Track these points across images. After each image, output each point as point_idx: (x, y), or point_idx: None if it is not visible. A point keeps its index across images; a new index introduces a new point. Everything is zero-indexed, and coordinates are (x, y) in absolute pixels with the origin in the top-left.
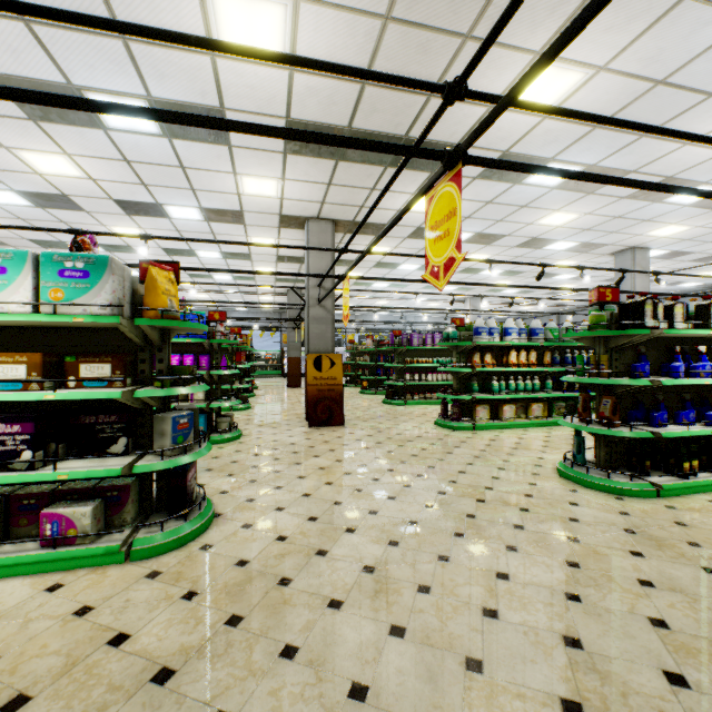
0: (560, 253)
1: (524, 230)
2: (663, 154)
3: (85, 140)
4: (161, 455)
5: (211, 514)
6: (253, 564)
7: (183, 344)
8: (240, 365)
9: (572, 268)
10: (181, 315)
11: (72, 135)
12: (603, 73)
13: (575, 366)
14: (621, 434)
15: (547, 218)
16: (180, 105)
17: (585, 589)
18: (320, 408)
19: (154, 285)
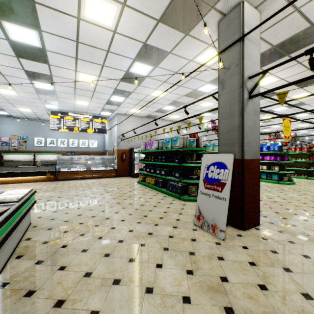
0: None
1: None
2: None
3: None
4: None
5: None
6: None
7: (272, 153)
8: (312, 160)
9: None
10: (271, 144)
11: None
12: None
13: None
14: None
15: None
16: None
17: None
18: None
19: None
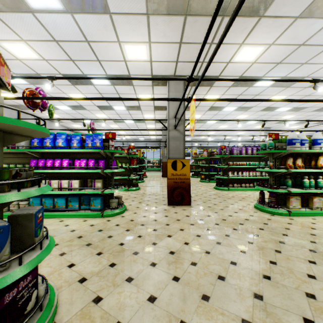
0: None
1: (321, 71)
2: None
3: (26, 26)
4: None
5: None
6: None
7: (91, 153)
8: (133, 166)
9: None
10: (89, 135)
11: (18, 22)
12: None
13: None
14: None
15: None
16: None
17: None
18: (175, 194)
19: None
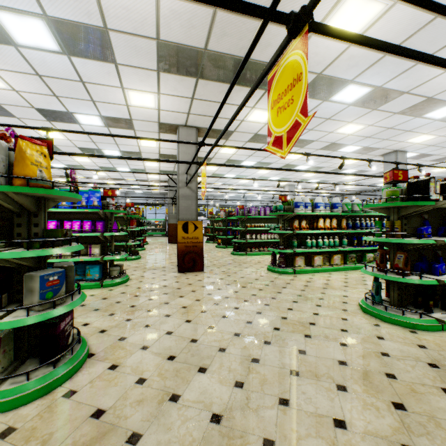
0: (348, 154)
1: (327, 137)
2: (429, 78)
3: (2, 56)
4: (27, 311)
5: (83, 357)
6: (108, 415)
7: (84, 213)
8: (133, 228)
9: (355, 165)
10: (83, 192)
11: None
12: (399, 5)
13: (362, 229)
14: (413, 281)
15: (343, 128)
16: (72, 24)
17: (419, 439)
18: (187, 259)
19: (22, 156)
